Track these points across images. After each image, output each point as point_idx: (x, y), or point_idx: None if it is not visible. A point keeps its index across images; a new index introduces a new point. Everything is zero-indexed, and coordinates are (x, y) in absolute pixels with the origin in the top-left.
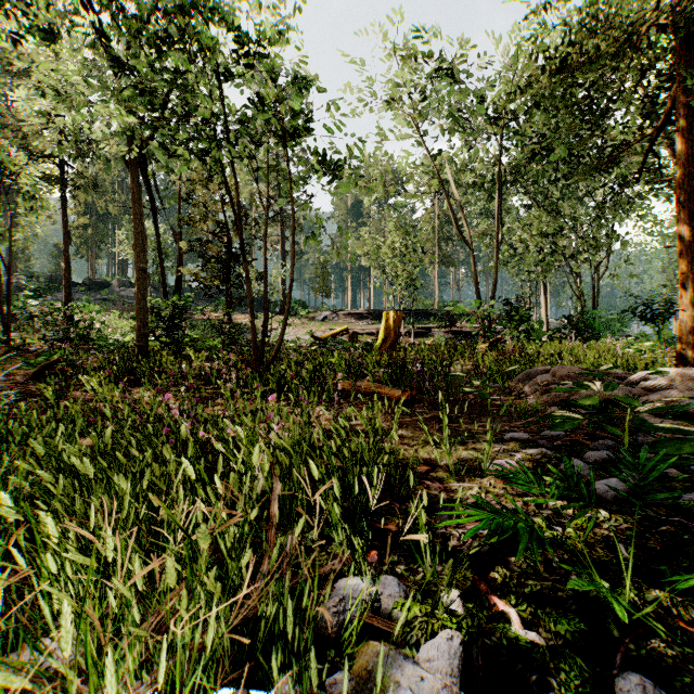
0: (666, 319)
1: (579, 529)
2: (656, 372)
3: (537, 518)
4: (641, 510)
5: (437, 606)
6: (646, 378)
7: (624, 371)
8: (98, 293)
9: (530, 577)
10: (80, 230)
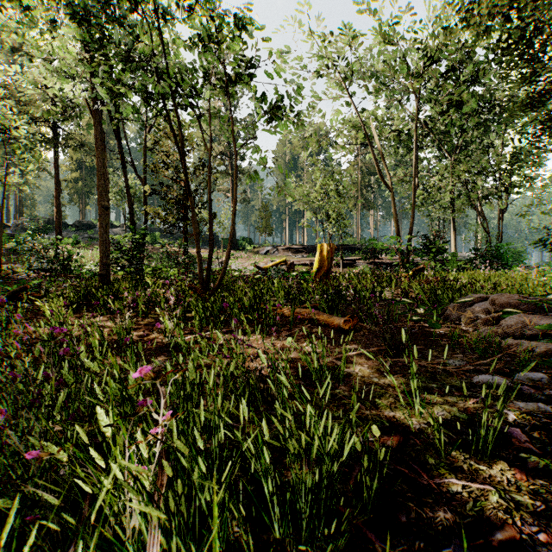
0: None
1: None
2: None
3: None
4: None
5: None
6: None
7: None
8: (85, 232)
9: None
10: (73, 183)
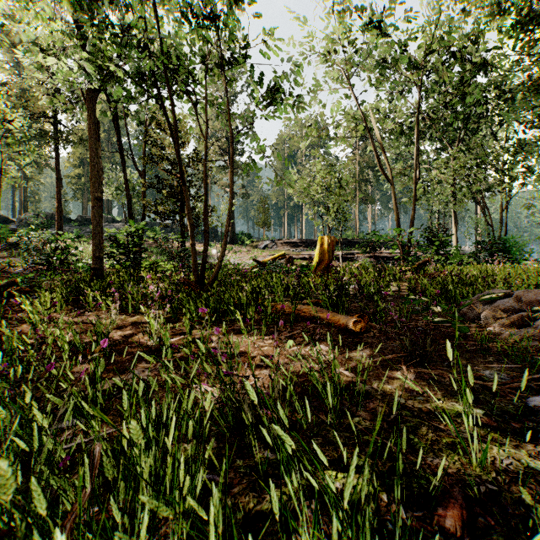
0: None
1: None
2: None
3: None
4: None
5: None
6: None
7: None
8: (87, 227)
9: None
10: (76, 179)
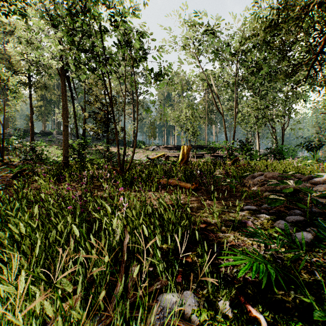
0: (317, 149)
1: (290, 261)
2: (317, 175)
3: (267, 255)
4: (322, 250)
5: (216, 311)
6: (312, 178)
7: (299, 174)
8: (46, 137)
9: (268, 292)
10: (38, 108)
